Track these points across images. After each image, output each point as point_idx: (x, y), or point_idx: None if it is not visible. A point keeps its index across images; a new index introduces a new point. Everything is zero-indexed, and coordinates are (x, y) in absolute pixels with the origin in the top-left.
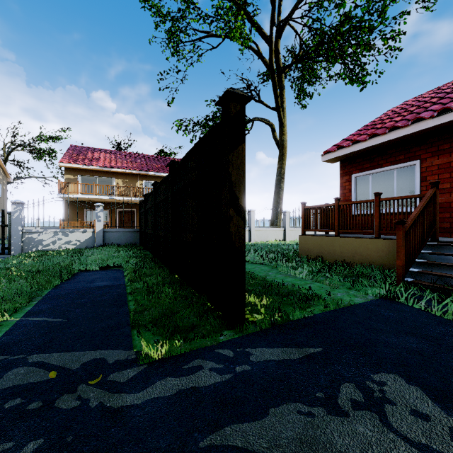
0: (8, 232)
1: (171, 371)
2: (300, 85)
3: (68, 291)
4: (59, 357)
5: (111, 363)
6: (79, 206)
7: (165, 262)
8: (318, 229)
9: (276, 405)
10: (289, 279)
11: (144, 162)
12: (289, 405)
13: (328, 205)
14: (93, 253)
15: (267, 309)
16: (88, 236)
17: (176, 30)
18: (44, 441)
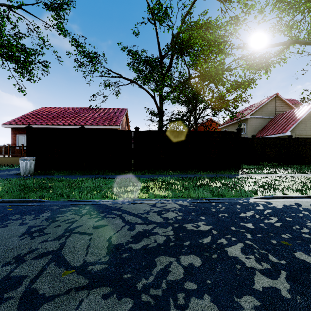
0: None
1: None
2: None
3: None
4: None
5: None
6: None
7: None
8: (0, 154)
9: None
10: None
11: None
12: None
13: (5, 146)
14: None
15: None
16: None
17: None
18: None
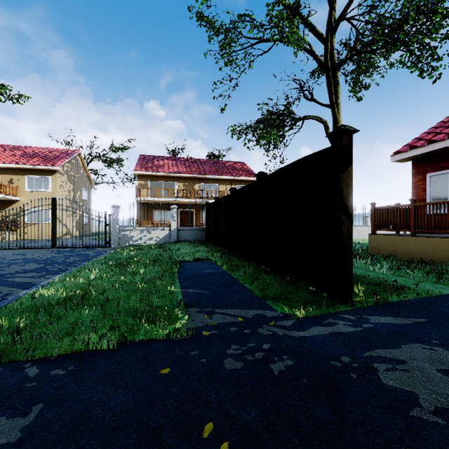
0: (109, 230)
1: (316, 324)
2: (355, 77)
3: (191, 275)
4: (233, 311)
5: (270, 317)
6: (149, 207)
7: (247, 256)
8: (390, 229)
9: (404, 343)
10: (370, 274)
11: (200, 166)
12: (414, 344)
13: (401, 206)
14: (179, 248)
15: (366, 293)
16: (166, 233)
17: (229, 41)
18: (270, 345)
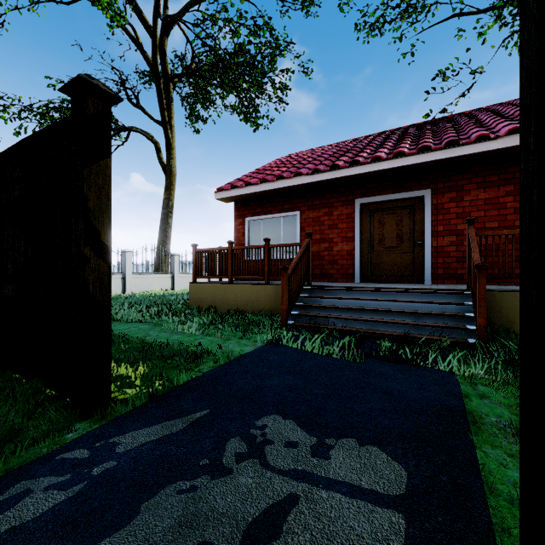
0: None
1: None
2: (192, 104)
3: None
4: None
5: None
6: None
7: None
8: (211, 276)
9: (151, 496)
10: (175, 337)
11: None
12: (168, 488)
13: (221, 249)
14: None
15: (144, 379)
16: None
17: None
18: None
